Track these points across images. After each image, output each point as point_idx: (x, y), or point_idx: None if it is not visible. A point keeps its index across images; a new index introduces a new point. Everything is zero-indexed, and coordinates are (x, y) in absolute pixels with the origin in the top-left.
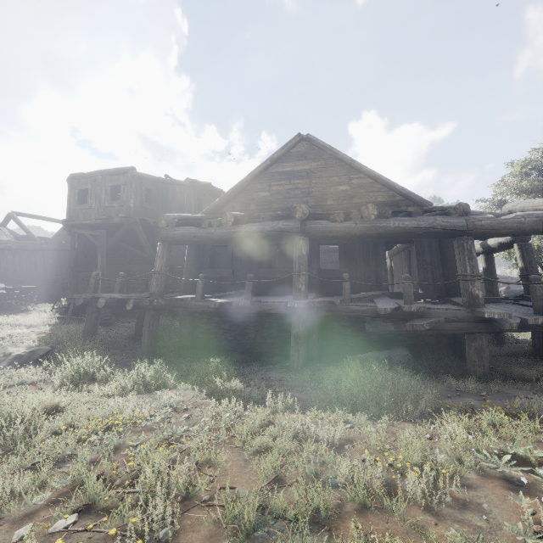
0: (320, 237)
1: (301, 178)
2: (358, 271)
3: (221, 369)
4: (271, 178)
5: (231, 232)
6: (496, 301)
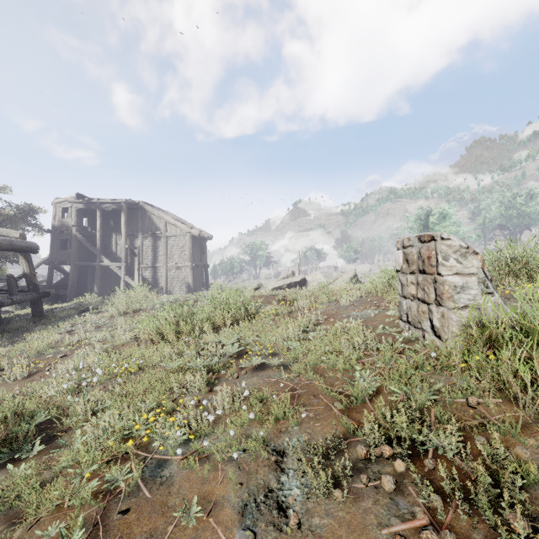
0: None
1: None
2: None
3: None
4: None
5: None
6: None
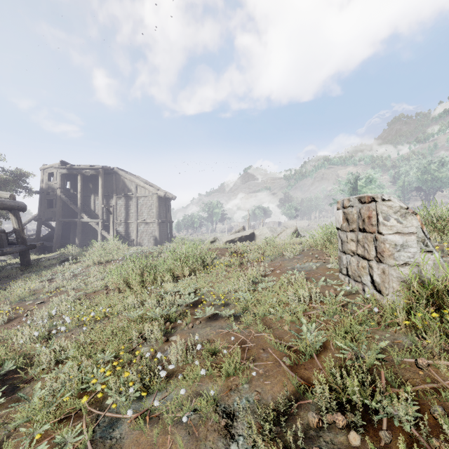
0: None
1: None
2: None
3: None
4: None
5: None
6: None
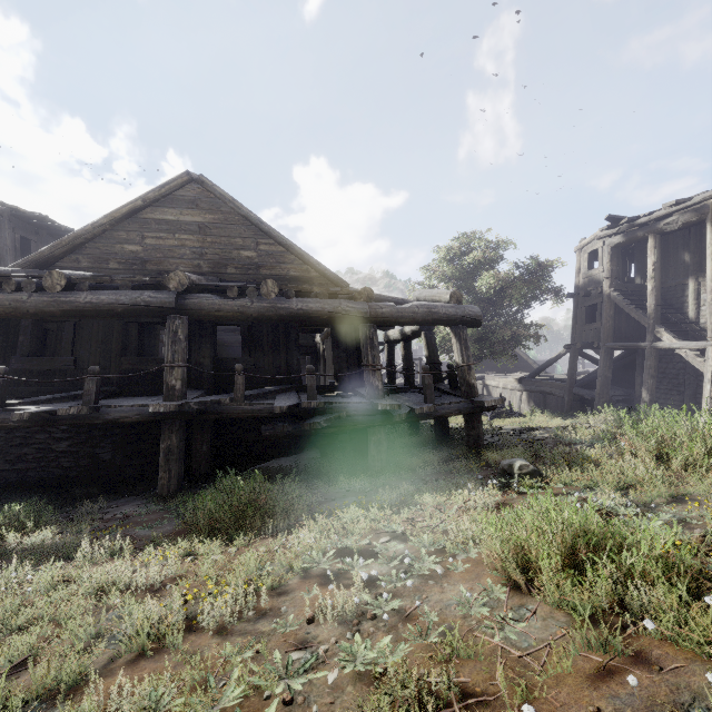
0: (205, 316)
1: (191, 233)
2: (266, 360)
3: (28, 517)
4: (144, 226)
5: (60, 301)
6: (406, 391)
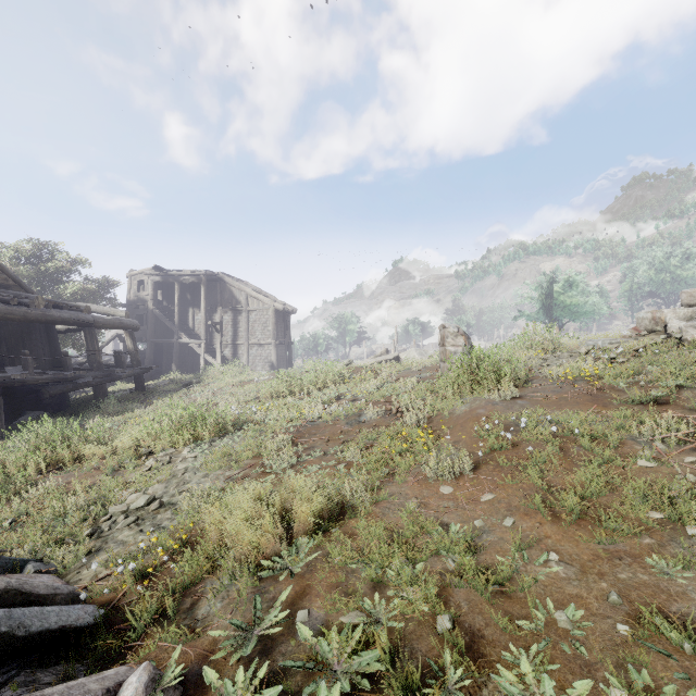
0: (0, 317)
1: None
2: None
3: None
4: None
5: None
6: None
